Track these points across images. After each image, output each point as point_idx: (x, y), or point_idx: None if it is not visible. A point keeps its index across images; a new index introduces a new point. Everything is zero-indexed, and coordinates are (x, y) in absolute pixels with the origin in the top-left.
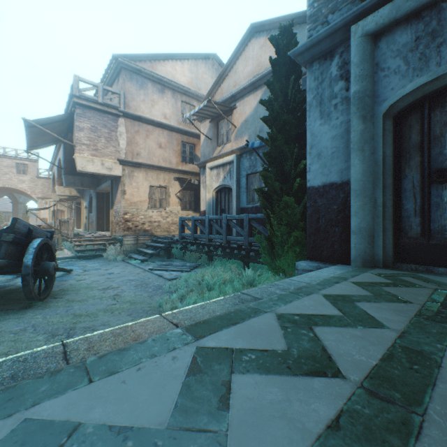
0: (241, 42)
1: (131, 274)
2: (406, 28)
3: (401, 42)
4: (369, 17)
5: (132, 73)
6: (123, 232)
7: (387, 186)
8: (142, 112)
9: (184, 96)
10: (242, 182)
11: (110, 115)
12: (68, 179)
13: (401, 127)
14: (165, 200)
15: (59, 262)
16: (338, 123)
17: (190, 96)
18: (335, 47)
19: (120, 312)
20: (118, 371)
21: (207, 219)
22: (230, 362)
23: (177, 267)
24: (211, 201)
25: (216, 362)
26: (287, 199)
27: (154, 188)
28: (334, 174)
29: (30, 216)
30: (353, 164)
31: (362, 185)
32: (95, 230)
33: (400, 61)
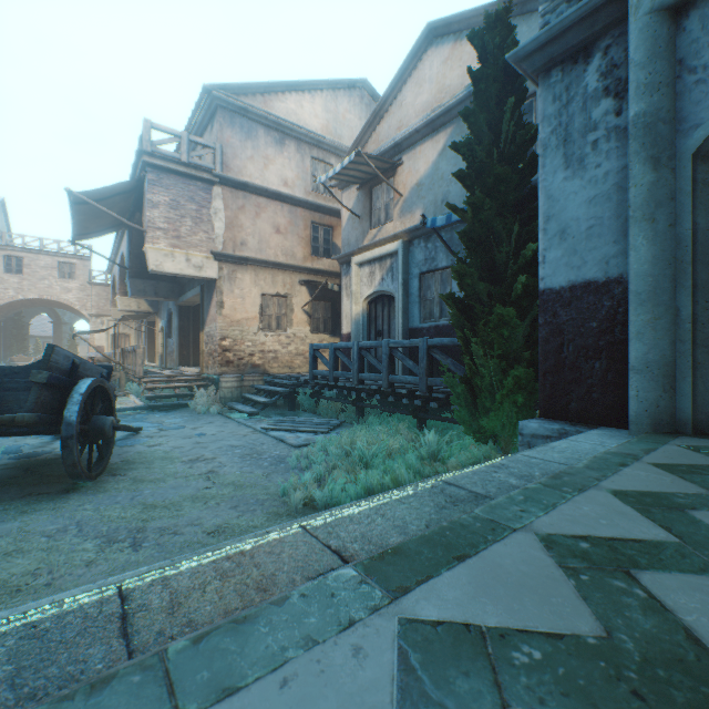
0: (410, 56)
1: (234, 436)
2: None
3: None
4: None
5: (233, 115)
6: (219, 368)
7: (700, 285)
8: (250, 177)
9: (315, 149)
10: (411, 286)
11: (200, 182)
12: (135, 284)
13: None
14: (285, 316)
15: (121, 415)
16: (600, 174)
17: (325, 149)
18: (594, 39)
19: (218, 502)
20: (238, 686)
21: (356, 347)
22: (488, 669)
23: (306, 425)
24: (361, 318)
25: (457, 670)
26: (502, 311)
27: (268, 297)
28: (593, 266)
29: (79, 344)
30: (632, 246)
31: (652, 283)
32: (176, 364)
33: None
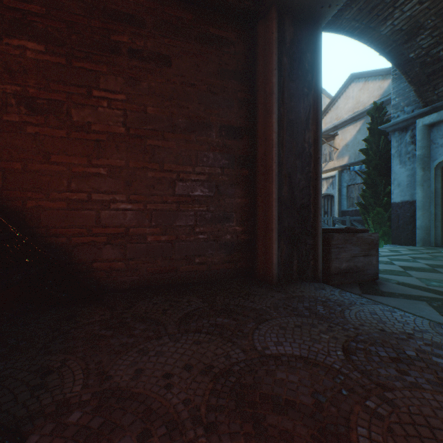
0: (342, 87)
1: None
2: None
3: None
4: (425, 117)
5: None
6: None
7: (437, 204)
8: None
9: None
10: (342, 191)
11: None
12: None
13: None
14: None
15: None
16: (410, 168)
17: None
18: (408, 126)
19: None
20: None
21: None
22: None
23: None
24: None
25: None
26: (377, 209)
27: None
28: (408, 196)
29: None
30: (416, 192)
31: (422, 203)
32: None
33: None
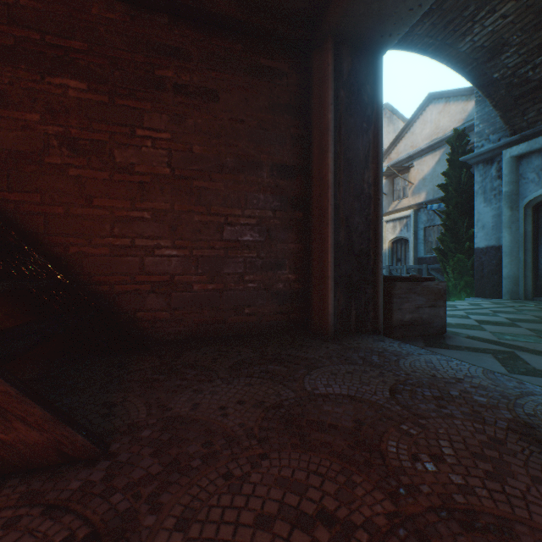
0: (418, 109)
1: None
2: (538, 156)
3: (535, 164)
4: (514, 148)
5: None
6: None
7: (527, 250)
8: None
9: None
10: (419, 234)
11: None
12: None
13: (538, 213)
14: None
15: None
16: (496, 207)
17: None
18: (494, 157)
19: None
20: None
21: (388, 268)
22: None
23: None
24: (387, 251)
25: None
26: (458, 256)
27: None
28: (494, 240)
29: None
30: (503, 236)
31: (510, 249)
32: None
33: (534, 175)
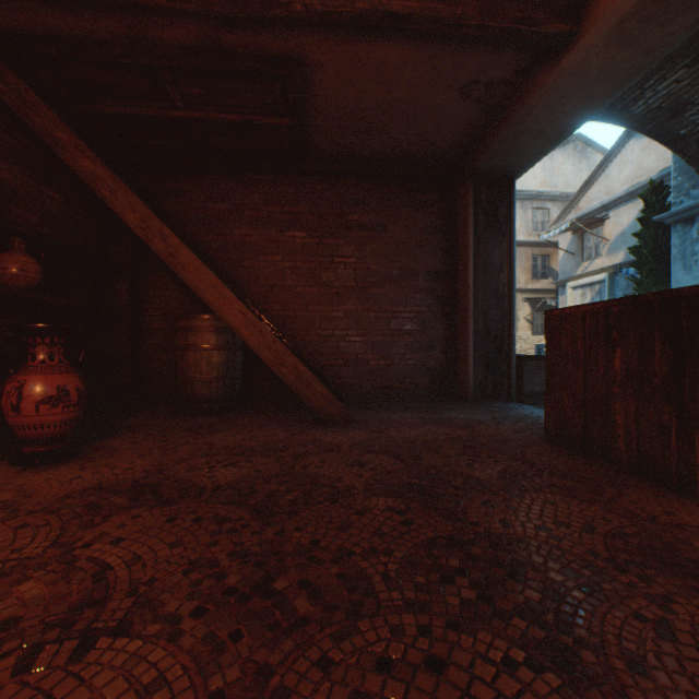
0: (614, 146)
1: None
2: None
3: None
4: None
5: None
6: None
7: None
8: None
9: (534, 201)
10: None
11: None
12: None
13: None
14: None
15: None
16: (697, 275)
17: (542, 199)
18: (694, 216)
19: None
20: None
21: None
22: None
23: None
24: None
25: None
26: None
27: None
28: None
29: None
30: None
31: None
32: None
33: None
